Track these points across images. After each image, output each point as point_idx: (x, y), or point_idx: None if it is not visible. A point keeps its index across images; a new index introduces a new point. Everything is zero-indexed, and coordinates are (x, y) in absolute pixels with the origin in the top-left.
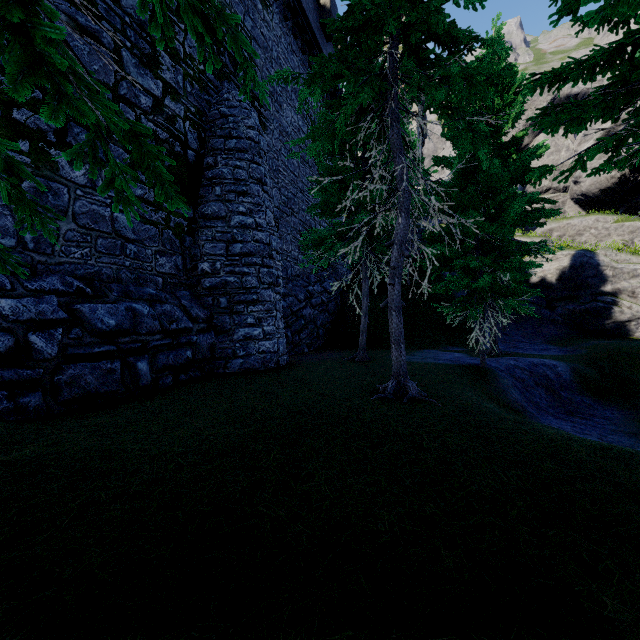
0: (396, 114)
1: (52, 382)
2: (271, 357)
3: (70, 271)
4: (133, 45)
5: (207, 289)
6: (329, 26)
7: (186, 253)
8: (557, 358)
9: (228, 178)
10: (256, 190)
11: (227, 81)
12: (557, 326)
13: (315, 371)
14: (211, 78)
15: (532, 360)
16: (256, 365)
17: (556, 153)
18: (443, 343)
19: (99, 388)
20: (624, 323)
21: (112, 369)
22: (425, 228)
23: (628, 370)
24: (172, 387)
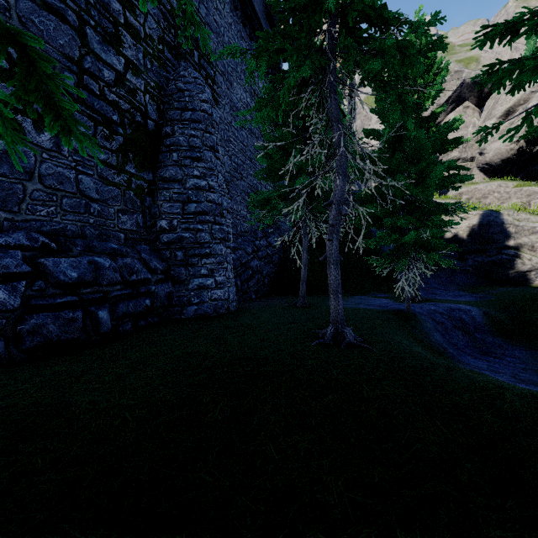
0: (334, 86)
1: (15, 331)
2: (222, 304)
3: (36, 227)
4: (97, 24)
5: (165, 244)
6: (274, 7)
7: (146, 212)
8: (470, 303)
9: (184, 145)
10: (209, 156)
11: (184, 60)
12: (468, 275)
13: (261, 316)
14: (169, 57)
15: (449, 305)
16: (209, 311)
17: (464, 129)
18: (371, 290)
19: (61, 336)
20: (525, 273)
21: (74, 318)
22: (355, 191)
23: (532, 314)
24: (131, 333)
